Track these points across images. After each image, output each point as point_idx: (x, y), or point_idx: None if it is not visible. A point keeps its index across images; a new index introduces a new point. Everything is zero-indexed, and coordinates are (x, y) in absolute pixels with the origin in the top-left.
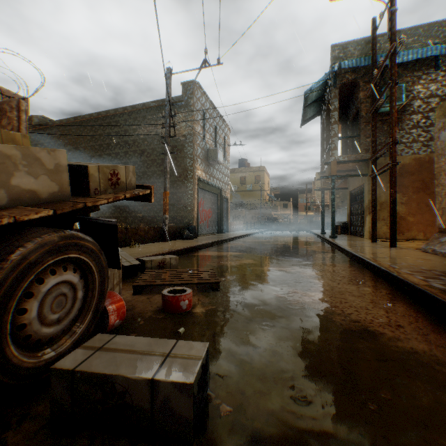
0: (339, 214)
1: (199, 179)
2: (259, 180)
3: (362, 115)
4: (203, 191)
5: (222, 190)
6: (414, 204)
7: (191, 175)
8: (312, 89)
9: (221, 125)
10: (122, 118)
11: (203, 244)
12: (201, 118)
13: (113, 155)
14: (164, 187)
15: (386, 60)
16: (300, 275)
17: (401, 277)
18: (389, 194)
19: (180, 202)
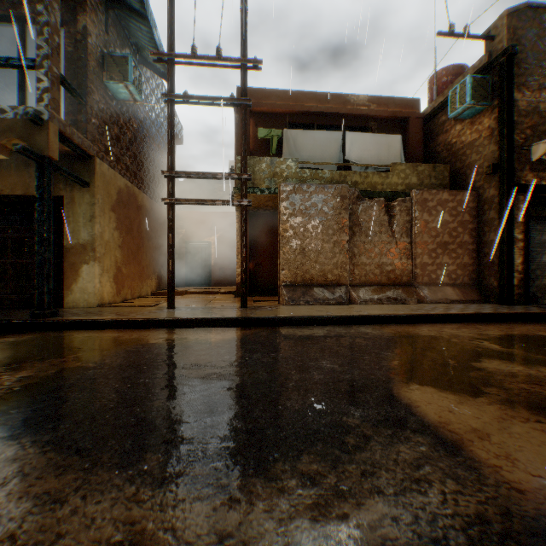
0: None
1: None
2: None
3: (91, 65)
4: None
5: None
6: (127, 250)
7: None
8: None
9: None
10: None
11: None
12: None
13: None
14: None
15: (238, 63)
16: (495, 338)
17: (460, 313)
18: (246, 240)
19: None
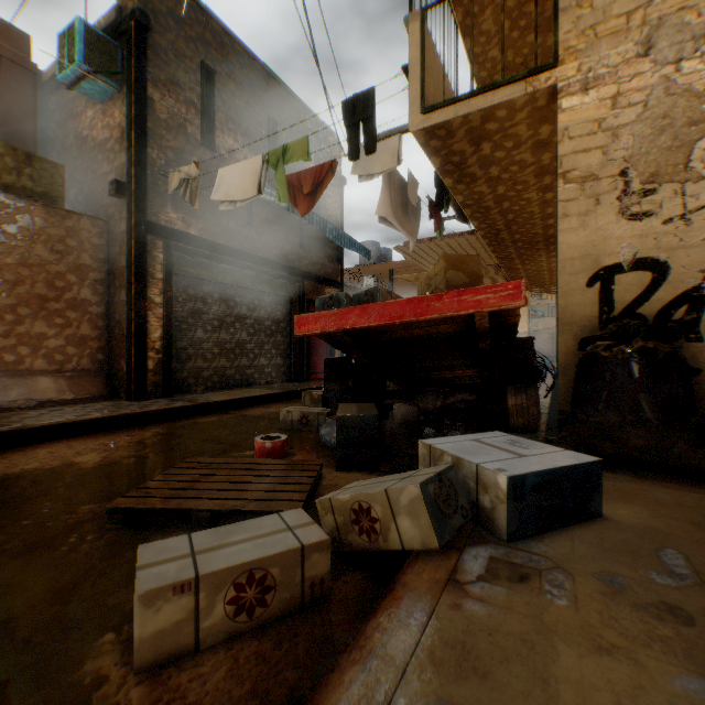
0: None
1: None
2: None
3: None
4: None
5: None
6: None
7: None
8: None
9: None
10: None
11: None
12: None
13: None
14: None
15: None
16: None
17: None
18: None
19: None
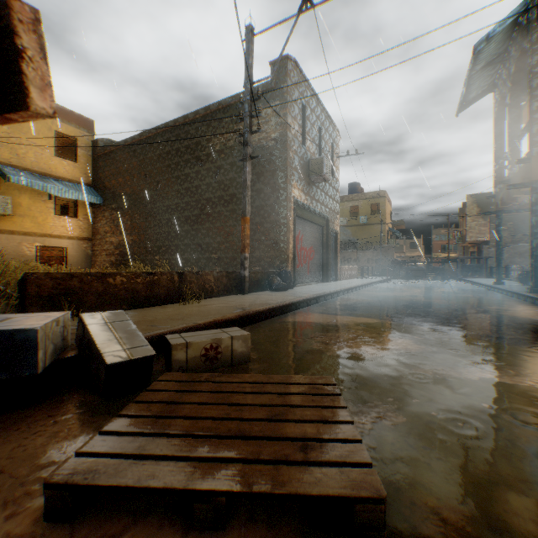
0: (506, 255)
1: (296, 202)
2: (377, 211)
3: None
4: (301, 222)
5: (329, 220)
6: None
7: (284, 197)
8: (490, 37)
9: (327, 126)
10: (194, 127)
11: (303, 301)
12: (298, 113)
13: (182, 177)
14: (242, 210)
15: None
16: None
17: None
18: None
19: (268, 236)
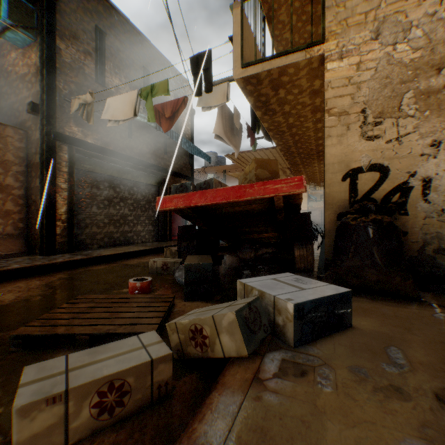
0: None
1: None
2: None
3: None
4: None
5: None
6: None
7: None
8: None
9: None
10: None
11: None
12: None
13: None
14: None
15: None
16: None
17: None
18: None
19: None
